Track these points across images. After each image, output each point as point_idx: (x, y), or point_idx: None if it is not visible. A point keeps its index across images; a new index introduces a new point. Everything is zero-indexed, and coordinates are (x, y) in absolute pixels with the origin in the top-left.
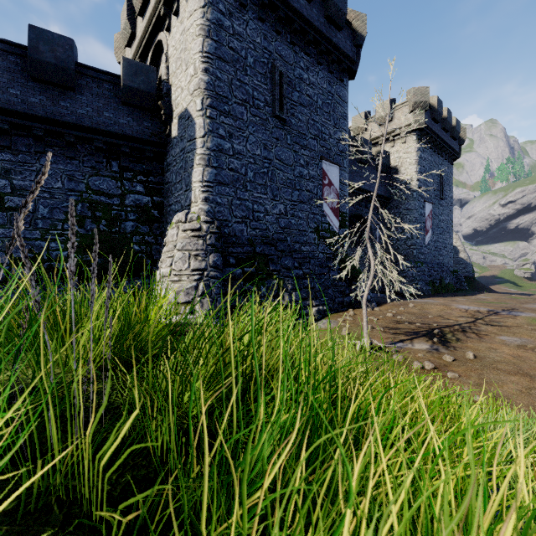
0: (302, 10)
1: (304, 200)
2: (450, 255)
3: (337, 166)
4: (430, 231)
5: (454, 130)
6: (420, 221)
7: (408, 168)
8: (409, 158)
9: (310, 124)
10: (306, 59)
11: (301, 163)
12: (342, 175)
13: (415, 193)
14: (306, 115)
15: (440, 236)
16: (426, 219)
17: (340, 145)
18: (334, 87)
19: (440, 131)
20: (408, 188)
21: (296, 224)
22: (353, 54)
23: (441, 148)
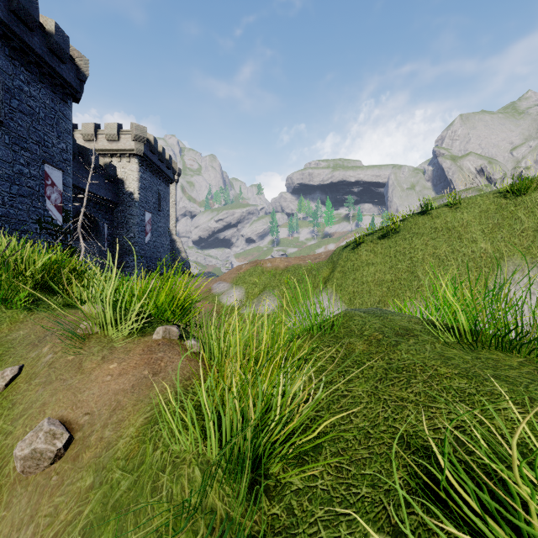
0: (23, 35)
1: (25, 194)
2: (167, 252)
3: (61, 171)
4: (150, 233)
5: (168, 162)
6: (142, 225)
7: (132, 183)
8: (133, 175)
9: (31, 130)
10: (28, 74)
11: (21, 162)
12: (67, 179)
13: (137, 203)
14: (27, 122)
15: (158, 238)
16: (146, 224)
17: (64, 154)
18: (58, 105)
19: (158, 161)
20: (132, 198)
21: (16, 214)
22: (76, 84)
23: (159, 173)
